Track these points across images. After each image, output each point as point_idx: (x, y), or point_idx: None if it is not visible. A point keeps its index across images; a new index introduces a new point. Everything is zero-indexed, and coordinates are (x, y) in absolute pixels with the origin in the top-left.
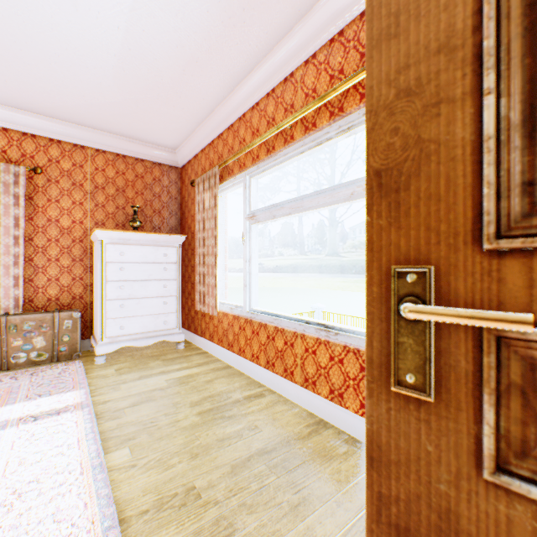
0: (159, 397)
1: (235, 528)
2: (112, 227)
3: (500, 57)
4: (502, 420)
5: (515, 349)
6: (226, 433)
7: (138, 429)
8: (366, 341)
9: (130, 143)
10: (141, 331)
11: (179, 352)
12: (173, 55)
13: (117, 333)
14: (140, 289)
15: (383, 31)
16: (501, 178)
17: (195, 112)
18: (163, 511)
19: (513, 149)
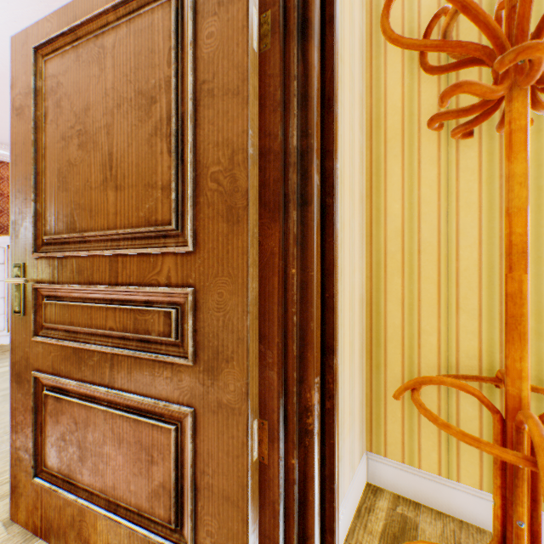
0: None
1: None
2: None
3: (38, 188)
4: (39, 318)
5: (42, 292)
6: None
7: None
8: (11, 297)
9: None
10: None
11: (7, 354)
12: None
13: None
14: None
15: (15, 161)
16: (39, 231)
17: None
18: None
19: (42, 222)
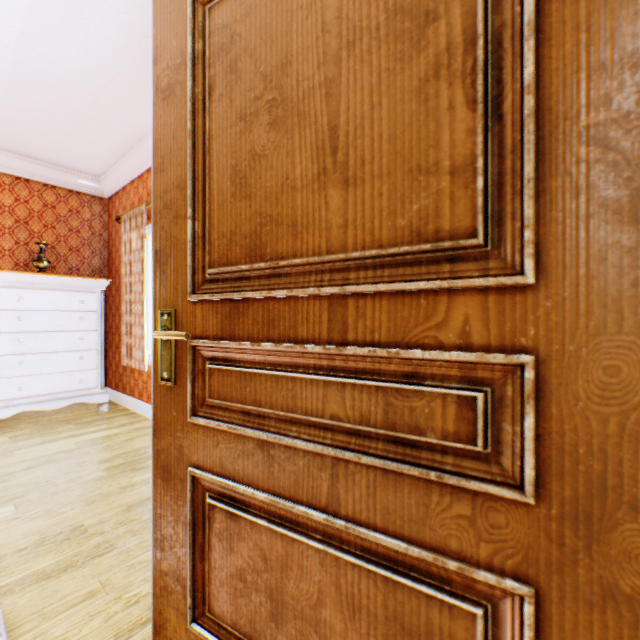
0: (63, 458)
1: (116, 546)
2: (9, 267)
3: (196, 200)
4: (197, 390)
5: (201, 352)
6: (133, 481)
7: (29, 488)
8: (153, 357)
9: (36, 165)
10: (49, 392)
11: (101, 415)
12: (81, 83)
13: (14, 395)
14: (47, 342)
15: (160, 165)
16: (197, 263)
17: (119, 140)
18: (43, 546)
19: (201, 249)
